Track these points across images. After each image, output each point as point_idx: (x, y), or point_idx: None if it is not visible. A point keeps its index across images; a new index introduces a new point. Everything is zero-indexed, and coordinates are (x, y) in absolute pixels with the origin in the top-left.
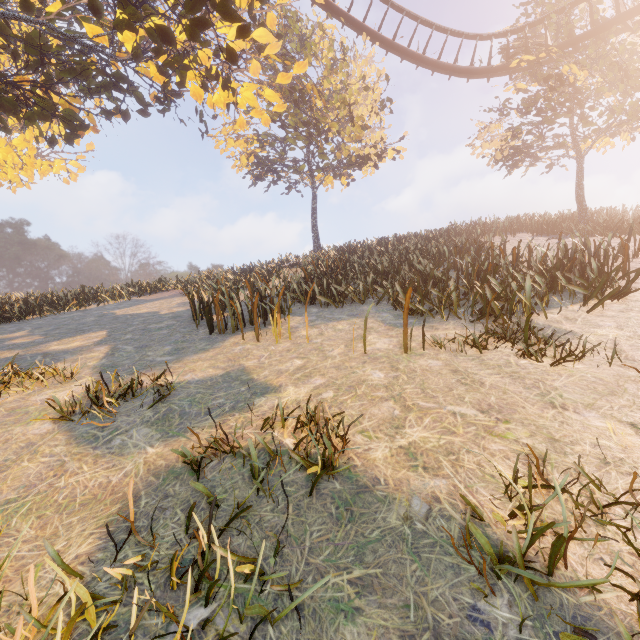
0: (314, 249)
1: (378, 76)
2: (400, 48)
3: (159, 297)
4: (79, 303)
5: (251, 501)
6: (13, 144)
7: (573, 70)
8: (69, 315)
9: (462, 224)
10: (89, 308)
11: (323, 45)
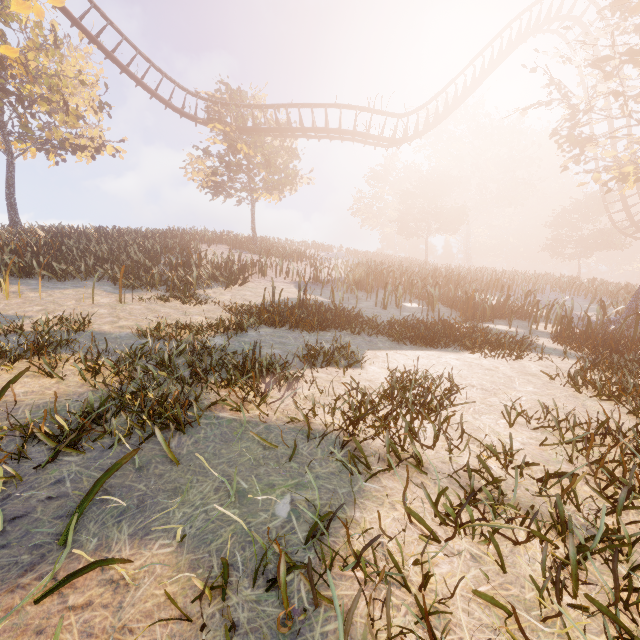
0: (11, 224)
1: (97, 79)
2: (120, 64)
3: None
4: None
5: (45, 339)
6: None
7: (244, 148)
8: None
9: (178, 229)
10: None
11: (28, 16)
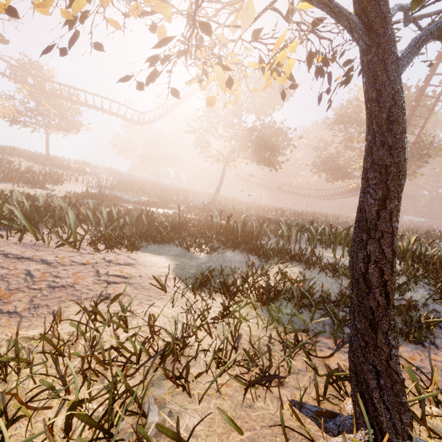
0: None
1: None
2: None
3: None
4: None
5: None
6: None
7: (46, 105)
8: None
9: None
10: None
11: None
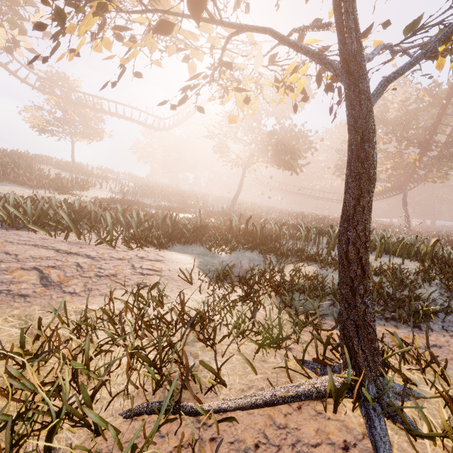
0: None
1: None
2: None
3: None
4: None
5: None
6: None
7: (72, 114)
8: None
9: (11, 151)
10: None
11: None
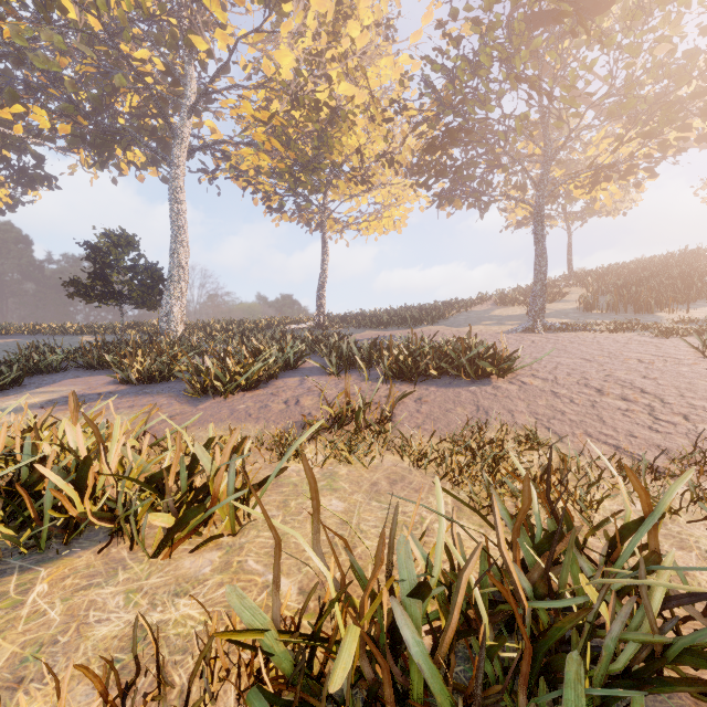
0: (569, 275)
1: None
2: None
3: (485, 309)
4: (449, 312)
5: None
6: (394, 215)
7: None
8: (462, 318)
9: (681, 253)
10: (455, 315)
11: None
